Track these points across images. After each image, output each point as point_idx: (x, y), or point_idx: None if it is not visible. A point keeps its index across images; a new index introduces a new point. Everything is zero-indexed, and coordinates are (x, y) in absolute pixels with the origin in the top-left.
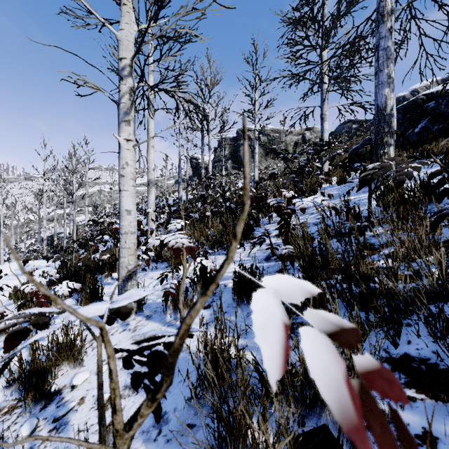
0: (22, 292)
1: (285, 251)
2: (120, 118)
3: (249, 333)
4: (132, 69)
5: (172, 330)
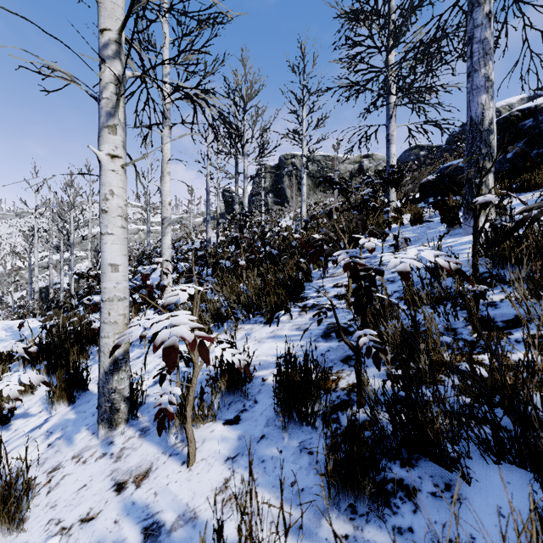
0: None
1: (364, 340)
2: (101, 123)
3: (304, 493)
4: (121, 48)
5: (176, 466)
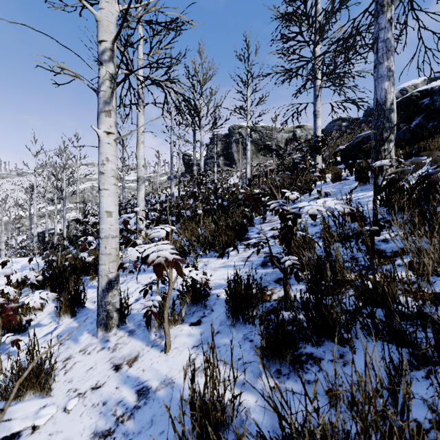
0: (4, 294)
1: (288, 263)
2: (99, 108)
3: (247, 364)
4: (114, 54)
5: (156, 353)
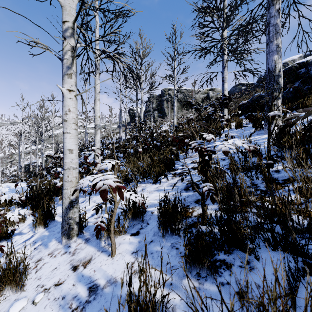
0: None
1: (205, 189)
2: (63, 72)
3: (173, 268)
4: (74, 31)
5: (105, 257)
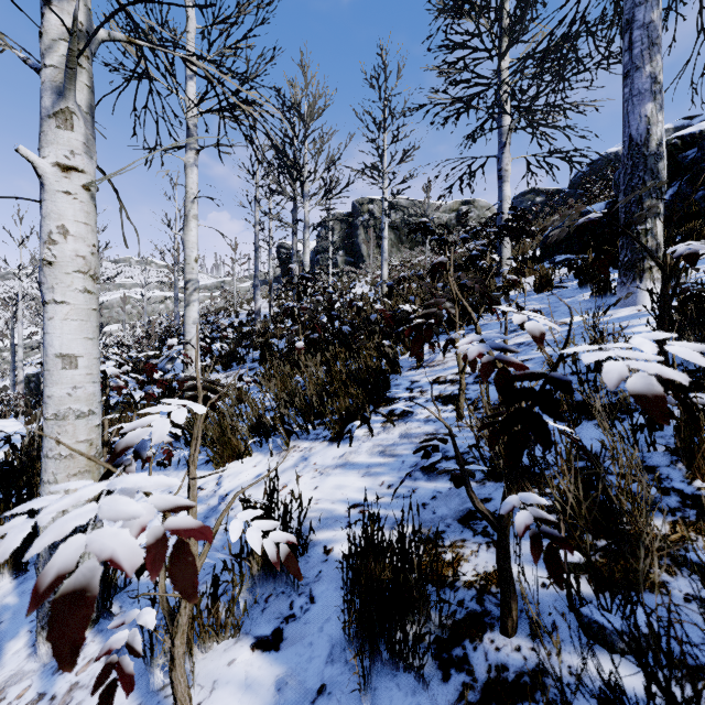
0: None
1: (524, 520)
2: (44, 110)
3: None
4: None
5: None
